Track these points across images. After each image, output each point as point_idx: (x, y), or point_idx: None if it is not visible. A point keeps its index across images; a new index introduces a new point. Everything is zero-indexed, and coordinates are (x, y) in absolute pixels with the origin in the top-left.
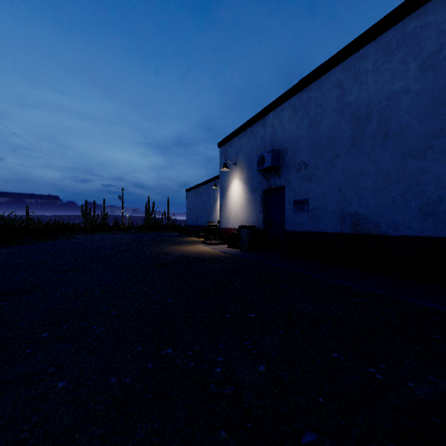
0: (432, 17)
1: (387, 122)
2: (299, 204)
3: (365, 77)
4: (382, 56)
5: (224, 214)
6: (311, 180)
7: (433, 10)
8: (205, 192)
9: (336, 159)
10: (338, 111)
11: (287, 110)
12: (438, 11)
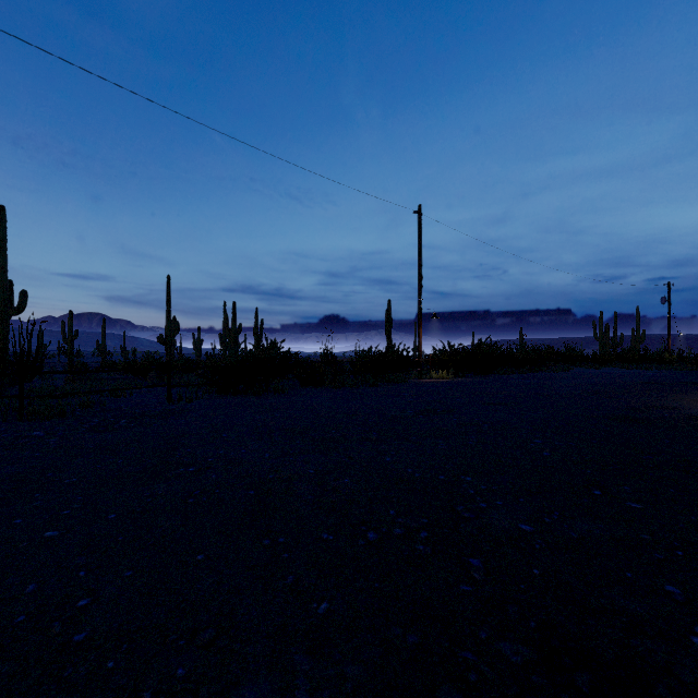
0: None
1: None
2: None
3: None
4: None
5: None
6: None
7: None
8: None
9: None
10: None
11: None
12: None
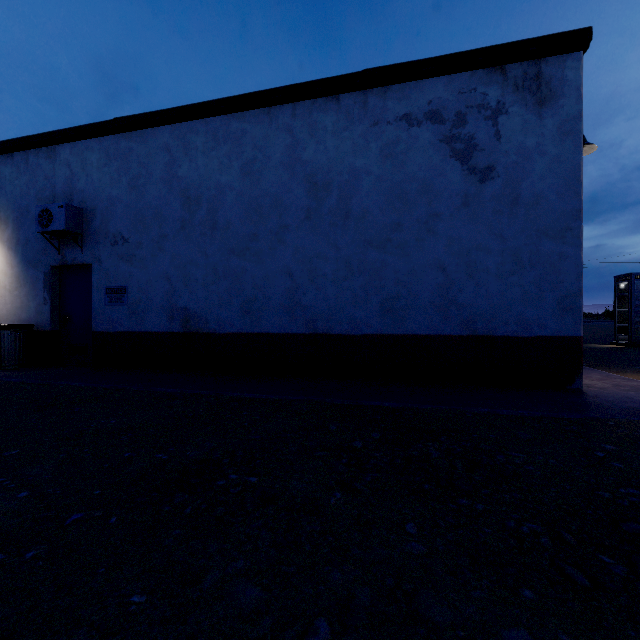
0: (249, 127)
1: (216, 214)
2: (115, 293)
3: (196, 155)
4: (211, 141)
5: None
6: (132, 261)
7: (250, 122)
8: None
9: (165, 241)
10: (167, 182)
11: (96, 152)
12: (254, 125)
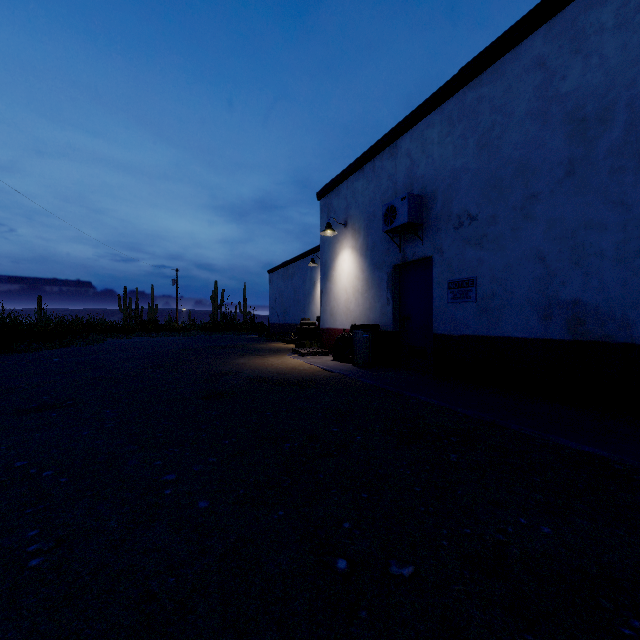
0: None
1: None
2: (459, 287)
3: (598, 42)
4: None
5: (326, 307)
6: (482, 243)
7: None
8: (297, 273)
9: (535, 204)
10: (538, 115)
11: (436, 125)
12: None
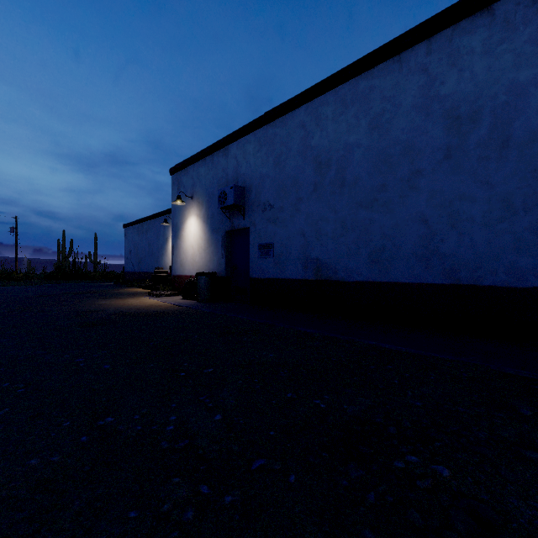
0: (377, 82)
1: (344, 172)
2: (264, 248)
3: (326, 124)
4: (339, 107)
5: (177, 259)
6: (276, 222)
7: (378, 76)
8: (151, 229)
9: (301, 203)
10: (302, 154)
11: (252, 143)
12: (382, 78)
